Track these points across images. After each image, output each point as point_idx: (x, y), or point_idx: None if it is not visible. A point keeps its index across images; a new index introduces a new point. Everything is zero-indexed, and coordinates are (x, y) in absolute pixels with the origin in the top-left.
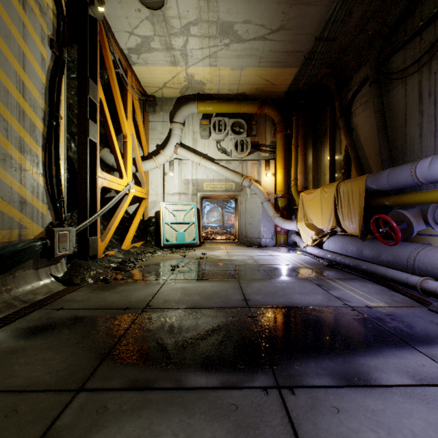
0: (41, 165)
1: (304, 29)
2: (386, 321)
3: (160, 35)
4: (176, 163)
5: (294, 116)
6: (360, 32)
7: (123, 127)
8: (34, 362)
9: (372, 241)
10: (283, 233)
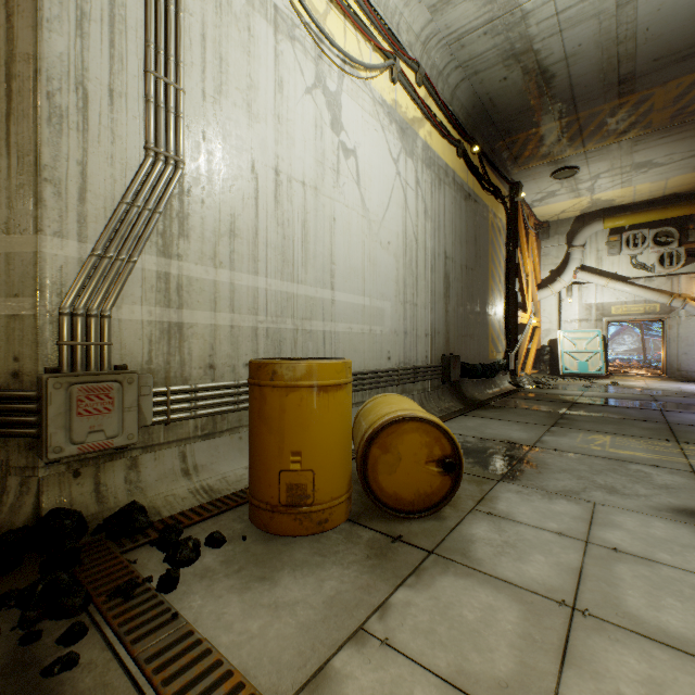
0: (503, 317)
1: None
2: None
3: (566, 187)
4: (575, 288)
5: None
6: None
7: (525, 268)
8: (546, 399)
9: None
10: None
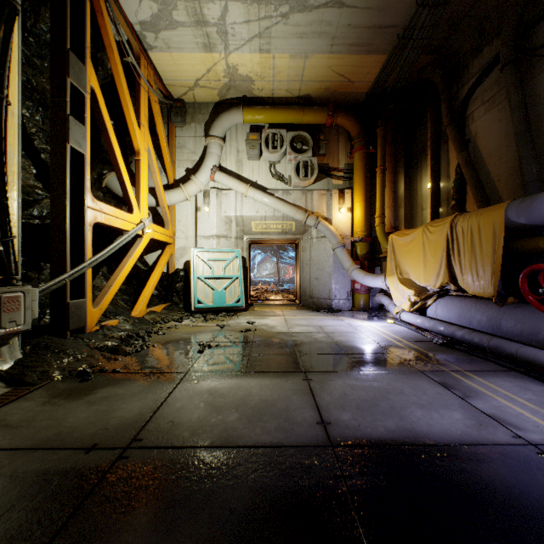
0: None
1: None
2: None
3: None
4: (214, 193)
5: (380, 126)
6: None
7: (134, 139)
8: None
9: (517, 307)
10: (364, 291)
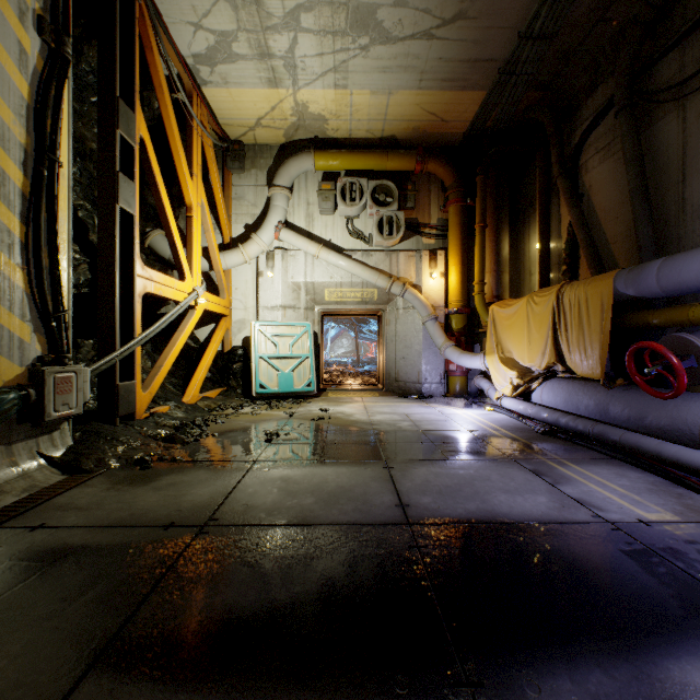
0: (18, 249)
1: (499, 17)
2: (691, 558)
3: (248, 30)
4: (279, 255)
5: (479, 174)
6: (597, 23)
7: (185, 192)
8: None
9: (626, 389)
10: (460, 373)
